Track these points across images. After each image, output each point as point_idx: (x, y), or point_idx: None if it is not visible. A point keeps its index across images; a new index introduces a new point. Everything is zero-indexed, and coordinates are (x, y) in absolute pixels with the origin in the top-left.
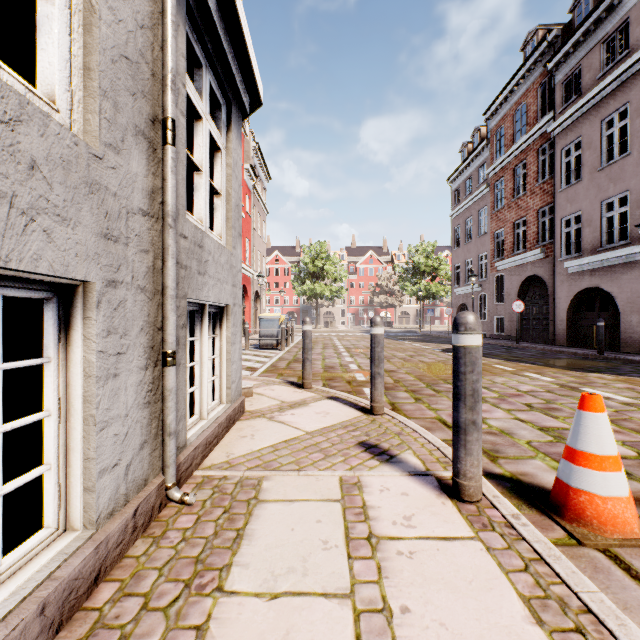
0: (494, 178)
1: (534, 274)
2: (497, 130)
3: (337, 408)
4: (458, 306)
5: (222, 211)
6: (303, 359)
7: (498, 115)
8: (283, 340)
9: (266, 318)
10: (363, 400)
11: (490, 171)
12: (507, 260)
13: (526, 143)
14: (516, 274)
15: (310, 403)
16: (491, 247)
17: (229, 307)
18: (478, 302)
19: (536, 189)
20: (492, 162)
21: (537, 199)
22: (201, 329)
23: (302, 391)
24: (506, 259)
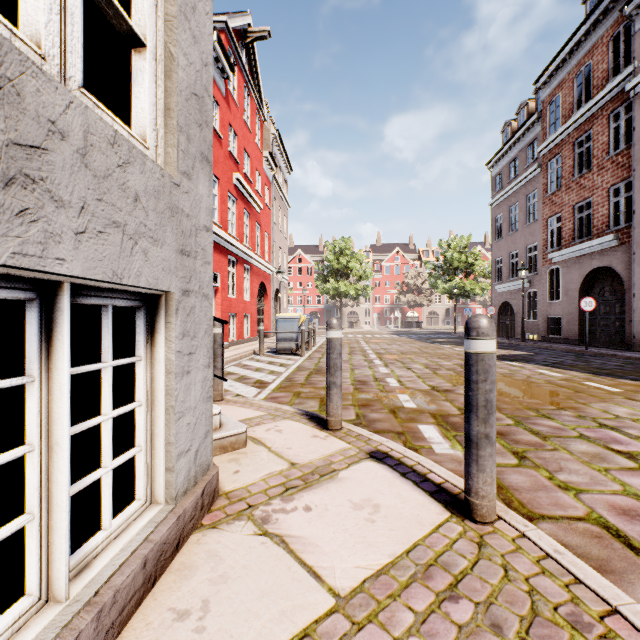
0: (547, 156)
1: (603, 265)
2: (551, 100)
3: (391, 489)
4: (500, 305)
5: (150, 85)
6: (327, 384)
7: (553, 82)
8: (303, 344)
9: (284, 318)
10: (435, 466)
11: (542, 148)
12: (566, 250)
13: (592, 110)
14: (577, 266)
15: (340, 471)
16: (543, 236)
17: (170, 297)
18: (526, 300)
19: (606, 163)
20: (544, 138)
21: (608, 175)
22: (49, 352)
23: (325, 436)
24: (564, 249)
